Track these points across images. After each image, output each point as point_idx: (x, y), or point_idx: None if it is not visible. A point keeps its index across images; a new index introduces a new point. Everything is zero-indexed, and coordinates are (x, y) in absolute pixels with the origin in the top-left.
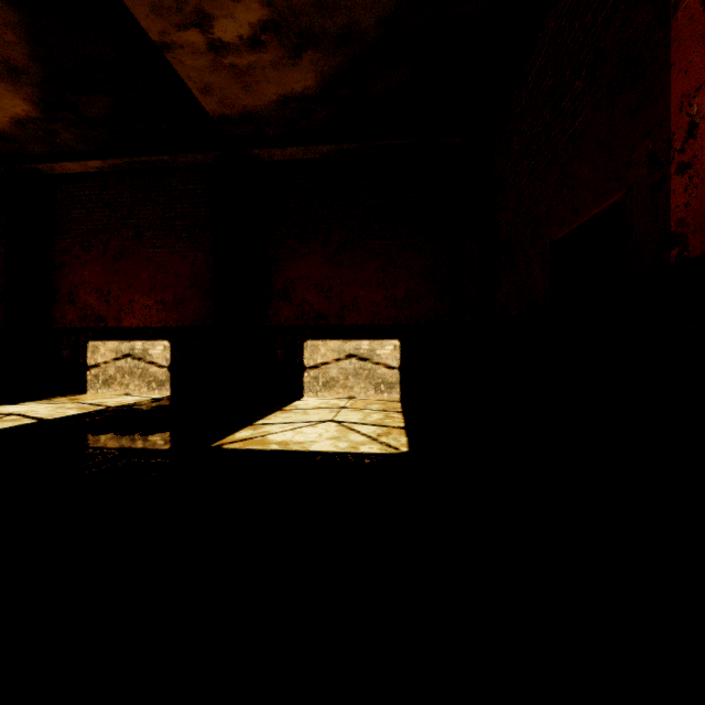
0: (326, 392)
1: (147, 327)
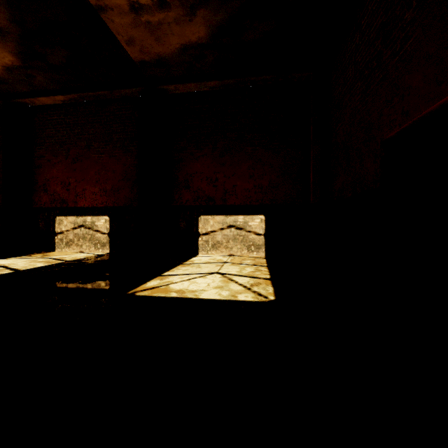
0: (214, 251)
1: (94, 207)
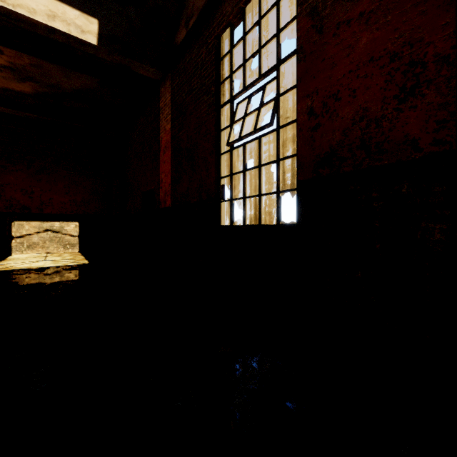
0: (30, 251)
1: None
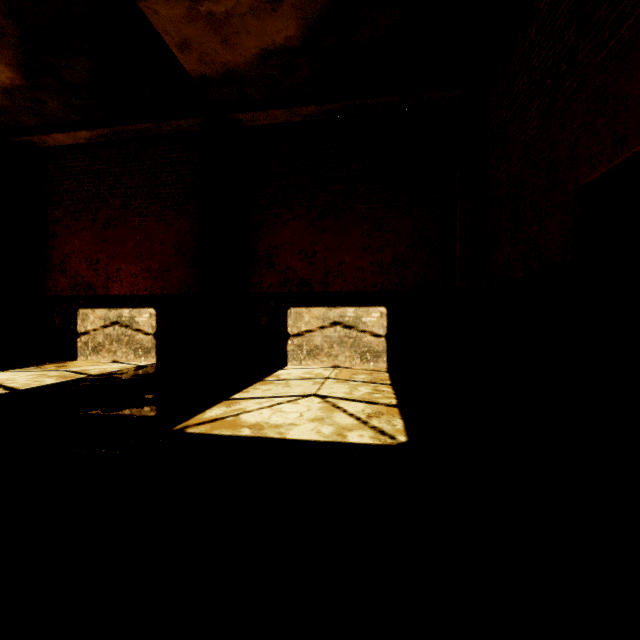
0: (310, 361)
1: (133, 295)
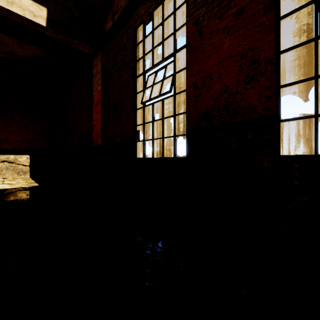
0: None
1: None
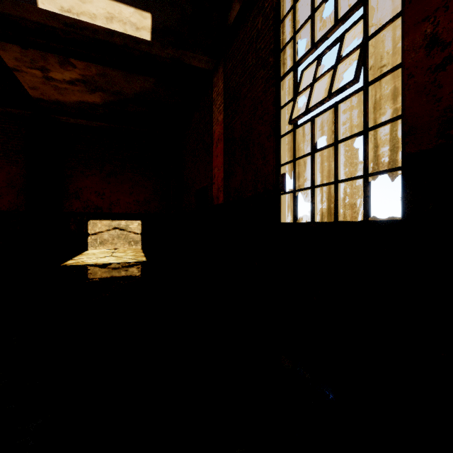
0: (101, 247)
1: None
